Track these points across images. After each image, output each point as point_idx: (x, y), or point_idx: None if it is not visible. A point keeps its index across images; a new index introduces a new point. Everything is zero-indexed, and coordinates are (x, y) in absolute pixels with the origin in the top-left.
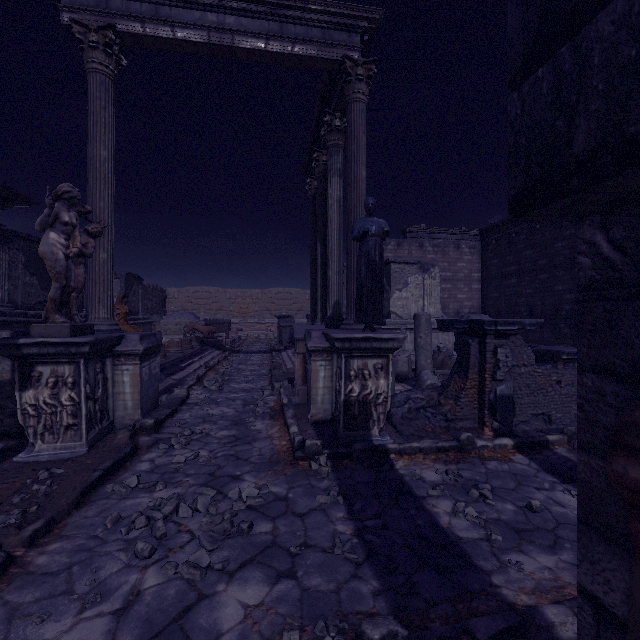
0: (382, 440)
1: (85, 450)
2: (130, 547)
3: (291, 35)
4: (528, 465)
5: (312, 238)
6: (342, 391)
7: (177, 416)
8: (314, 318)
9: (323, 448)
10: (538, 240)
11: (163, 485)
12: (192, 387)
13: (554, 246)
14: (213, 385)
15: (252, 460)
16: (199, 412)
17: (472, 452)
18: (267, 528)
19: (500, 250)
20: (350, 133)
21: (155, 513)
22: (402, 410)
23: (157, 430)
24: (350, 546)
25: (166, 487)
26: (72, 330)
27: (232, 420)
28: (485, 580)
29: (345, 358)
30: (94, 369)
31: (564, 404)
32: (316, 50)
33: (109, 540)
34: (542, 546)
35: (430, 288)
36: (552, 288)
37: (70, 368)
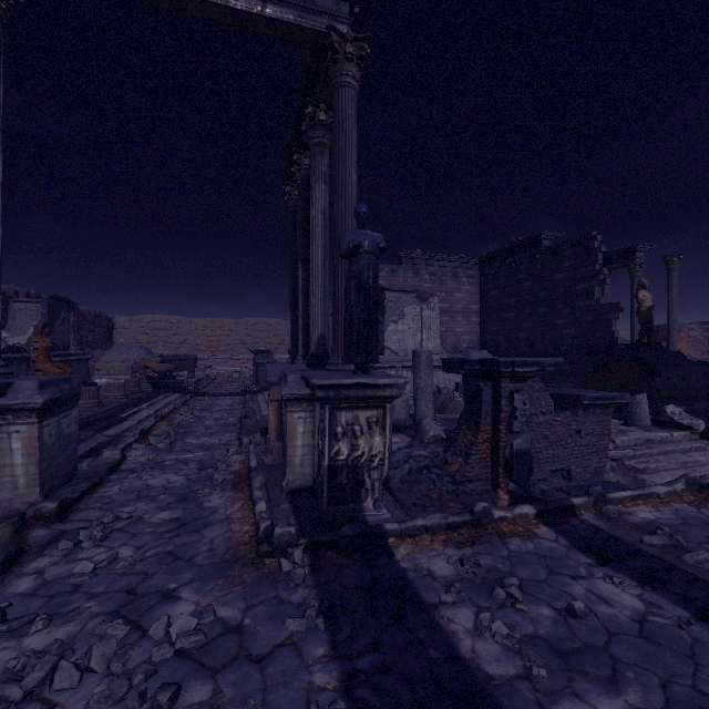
0: (377, 515)
1: None
2: None
3: None
4: (556, 541)
5: (293, 258)
6: (326, 454)
7: (100, 491)
8: (295, 354)
9: (299, 536)
10: (538, 271)
11: (44, 621)
12: (132, 445)
13: (554, 277)
14: (161, 442)
15: (197, 560)
16: (134, 483)
17: (489, 527)
18: (203, 694)
19: (499, 280)
20: (337, 125)
21: (9, 689)
22: (401, 472)
23: (63, 517)
24: None
25: (49, 624)
26: None
27: (179, 494)
28: None
29: (330, 410)
30: None
31: (584, 457)
32: (294, 15)
33: None
34: (599, 680)
35: (429, 320)
36: (552, 322)
37: None
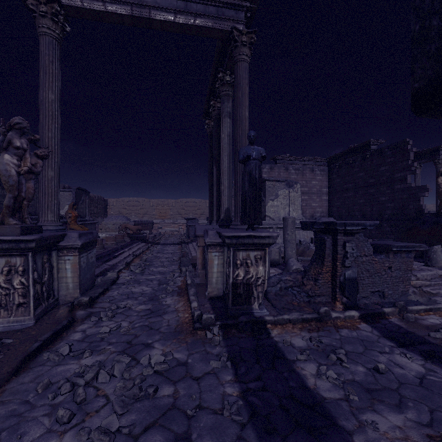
0: (261, 312)
1: (32, 323)
2: (54, 412)
3: (193, 11)
4: (371, 332)
5: (210, 163)
6: (231, 276)
7: (108, 294)
8: (211, 220)
9: (216, 320)
10: (368, 165)
11: (89, 353)
12: (122, 271)
13: (379, 170)
14: (137, 269)
15: (161, 330)
16: (125, 290)
17: (328, 322)
18: (169, 391)
19: (341, 172)
20: (237, 84)
21: (78, 380)
22: (275, 289)
23: (91, 305)
24: (236, 408)
25: (92, 354)
26: (22, 230)
27: (149, 296)
28: (348, 440)
29: (233, 251)
30: (41, 260)
31: (394, 284)
32: (212, 22)
33: (37, 405)
34: (390, 405)
35: (294, 199)
36: (378, 199)
37: (21, 259)
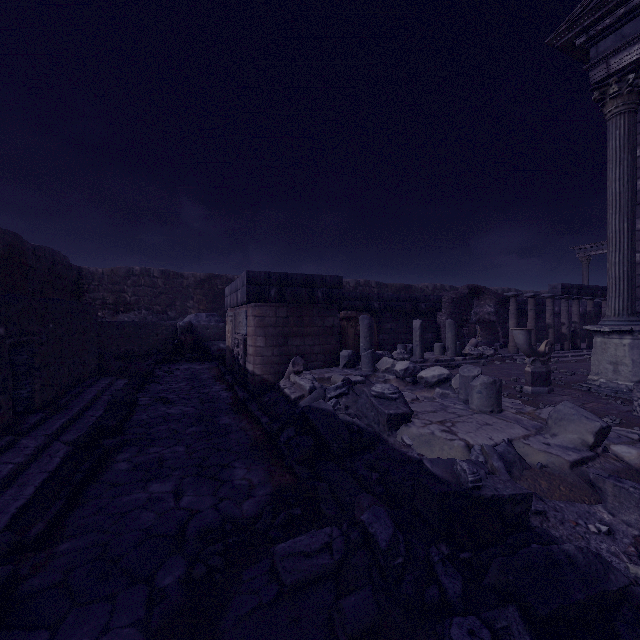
0: None
1: None
2: None
3: None
4: None
5: None
6: None
7: None
8: None
9: None
10: None
11: None
12: None
13: None
14: None
15: None
16: None
17: None
18: None
19: None
20: None
21: None
22: None
23: None
24: None
25: None
26: None
27: None
28: None
29: None
30: None
31: None
32: None
33: None
34: None
35: None
36: None
37: None
